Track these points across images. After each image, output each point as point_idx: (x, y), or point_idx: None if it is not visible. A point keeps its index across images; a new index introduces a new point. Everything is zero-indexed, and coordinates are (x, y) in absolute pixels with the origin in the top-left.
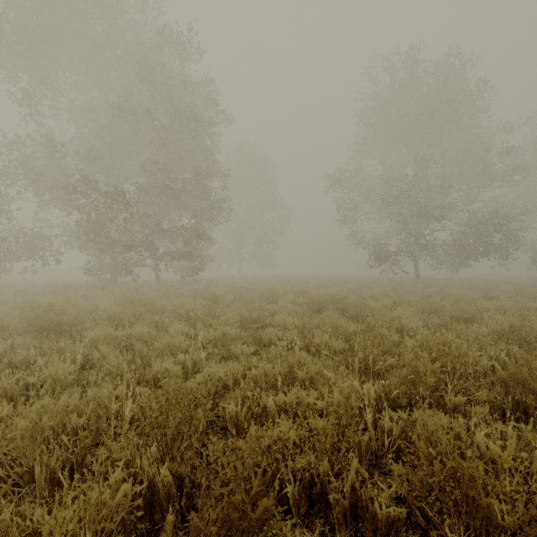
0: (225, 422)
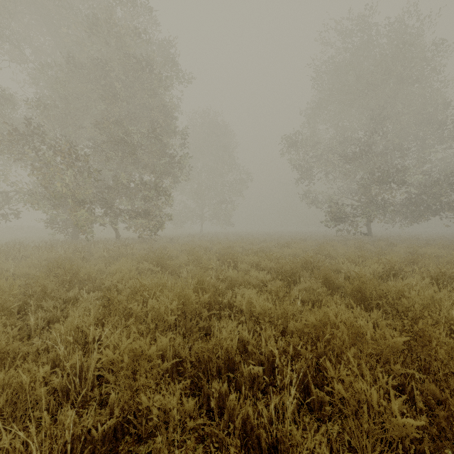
0: None
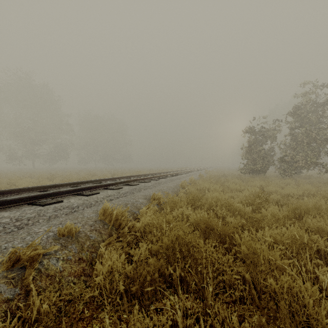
0: None
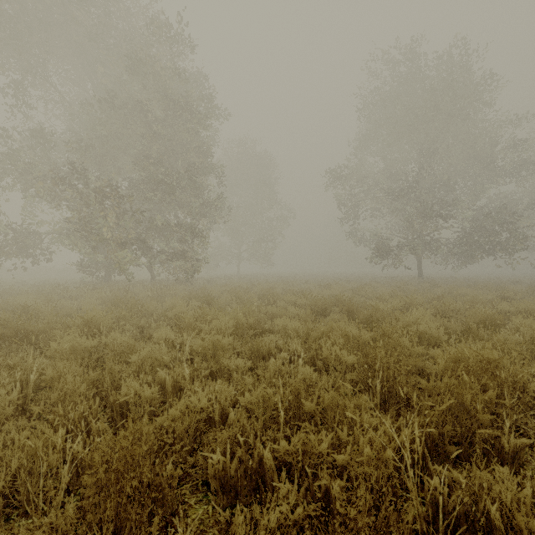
0: (207, 475)
